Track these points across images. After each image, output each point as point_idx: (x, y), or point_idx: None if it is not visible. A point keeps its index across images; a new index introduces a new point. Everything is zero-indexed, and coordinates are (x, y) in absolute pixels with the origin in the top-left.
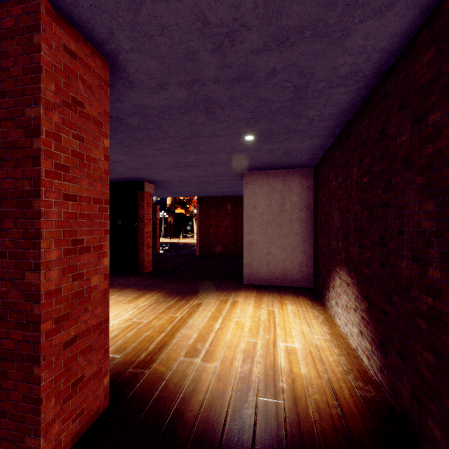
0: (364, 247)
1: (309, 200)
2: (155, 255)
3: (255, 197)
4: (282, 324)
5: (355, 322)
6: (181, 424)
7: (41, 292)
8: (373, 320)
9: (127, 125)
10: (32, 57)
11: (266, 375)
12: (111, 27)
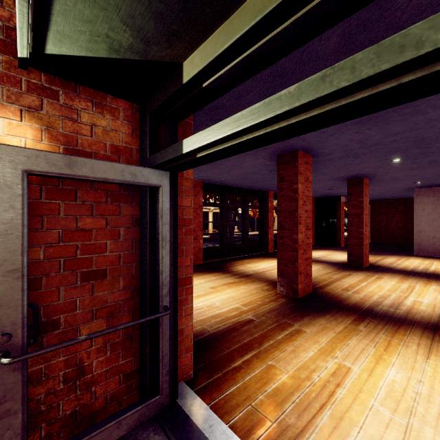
0: None
1: None
2: None
3: (423, 204)
4: (436, 265)
5: None
6: (393, 269)
7: (363, 233)
8: None
9: None
10: (361, 189)
11: (423, 269)
12: (375, 177)
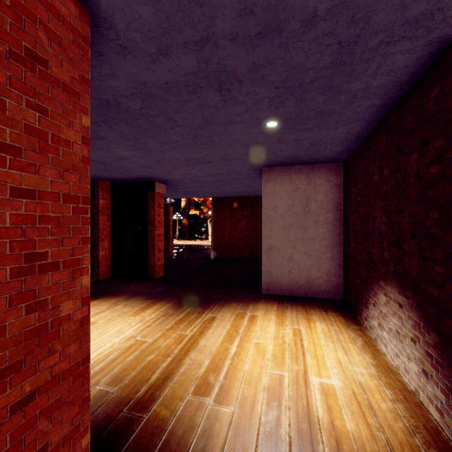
0: (431, 260)
1: (337, 199)
2: (168, 258)
3: (275, 196)
4: (312, 349)
5: (413, 356)
6: None
7: None
8: (450, 363)
9: (127, 112)
10: None
11: (300, 431)
12: None
